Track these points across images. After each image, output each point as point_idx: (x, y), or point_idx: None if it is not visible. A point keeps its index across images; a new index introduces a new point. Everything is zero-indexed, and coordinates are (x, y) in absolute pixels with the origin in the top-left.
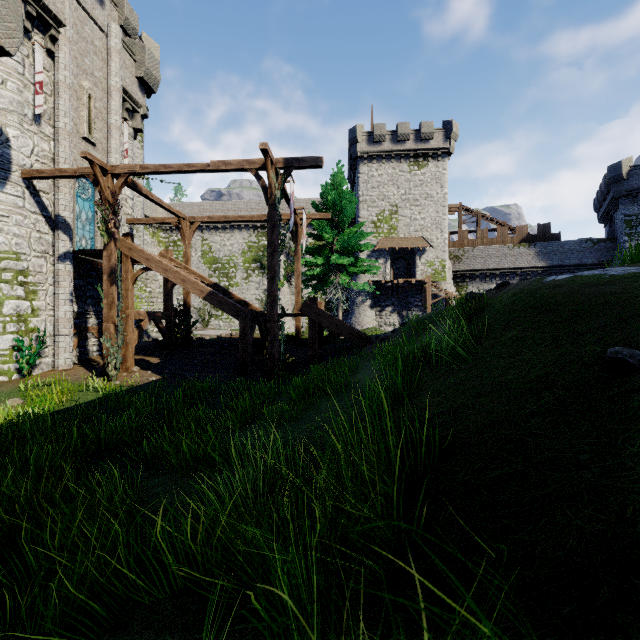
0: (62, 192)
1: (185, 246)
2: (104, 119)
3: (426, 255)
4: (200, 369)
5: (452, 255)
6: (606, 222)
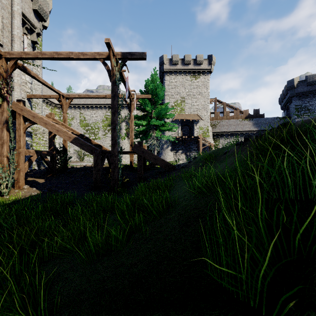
0: None
1: (63, 112)
2: (9, 31)
3: (199, 124)
4: (69, 186)
5: (212, 124)
6: (284, 109)
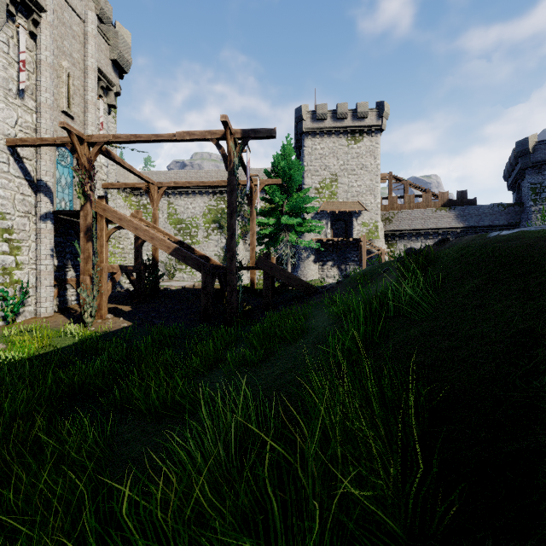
0: (43, 159)
1: (153, 208)
2: (81, 95)
3: (362, 217)
4: (167, 316)
5: (384, 217)
6: (514, 189)
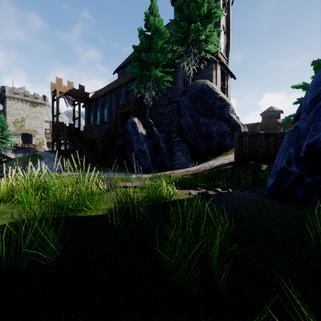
0: None
1: None
2: None
3: (36, 136)
4: None
5: (47, 137)
6: None
